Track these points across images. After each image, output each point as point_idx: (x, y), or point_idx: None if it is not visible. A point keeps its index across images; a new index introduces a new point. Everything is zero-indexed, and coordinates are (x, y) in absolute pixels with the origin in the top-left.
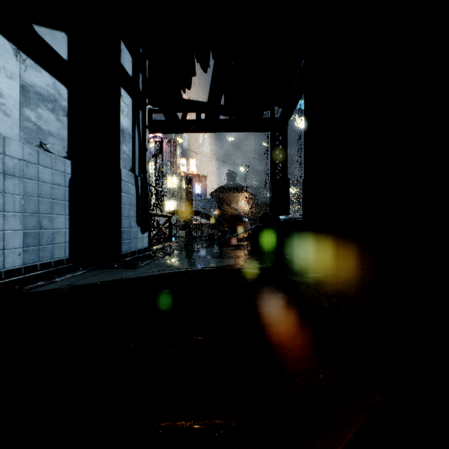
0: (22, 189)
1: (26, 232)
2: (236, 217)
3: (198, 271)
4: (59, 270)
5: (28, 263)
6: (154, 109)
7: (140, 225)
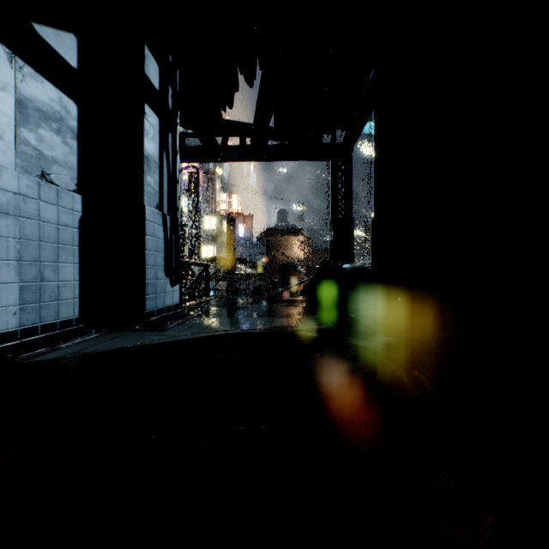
0: (18, 230)
1: (23, 285)
2: (288, 266)
3: (242, 335)
4: (66, 333)
5: (26, 324)
6: (188, 133)
7: (169, 276)
